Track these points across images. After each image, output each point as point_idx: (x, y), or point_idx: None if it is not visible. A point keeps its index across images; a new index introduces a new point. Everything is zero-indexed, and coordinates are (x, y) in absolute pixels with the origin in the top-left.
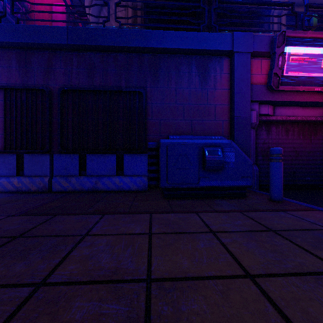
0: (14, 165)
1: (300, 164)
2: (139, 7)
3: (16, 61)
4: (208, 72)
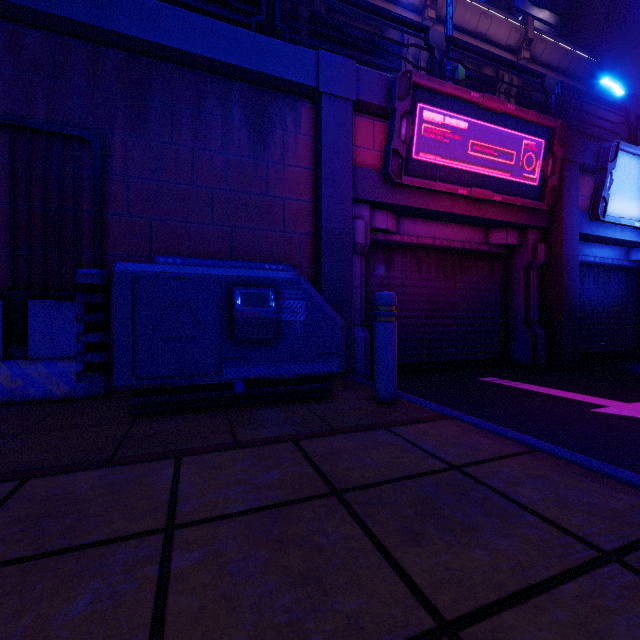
0: None
1: (439, 326)
2: None
3: None
4: (268, 125)
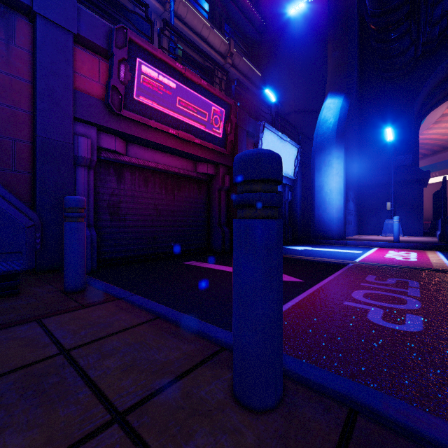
0: None
1: (162, 227)
2: None
3: None
4: None
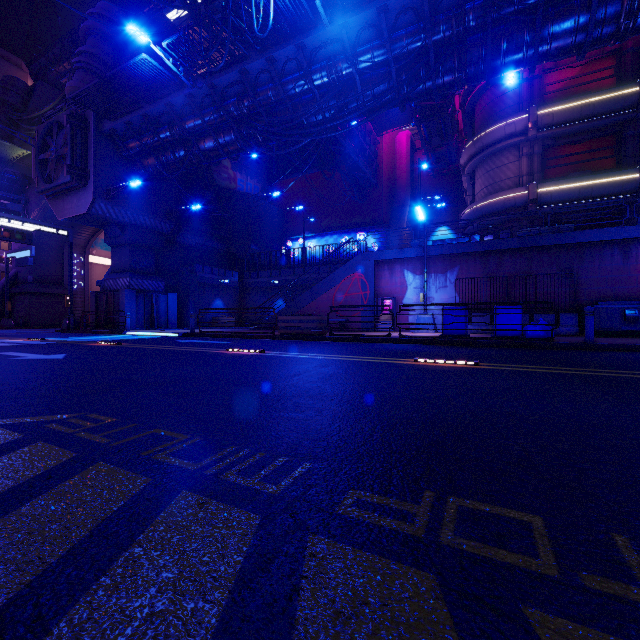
0: (488, 319)
1: None
2: (536, 155)
3: (479, 260)
4: (629, 251)
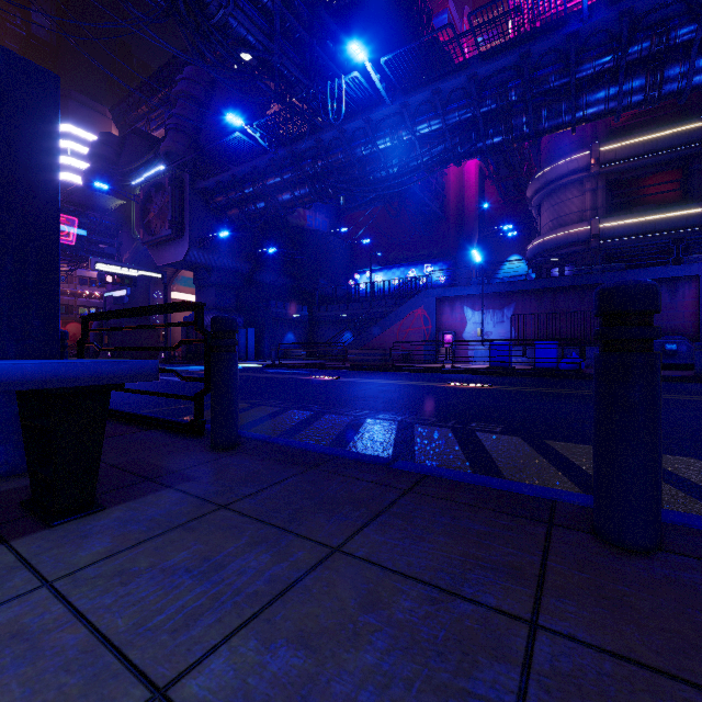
0: None
1: None
2: (600, 190)
3: (534, 297)
4: (676, 289)
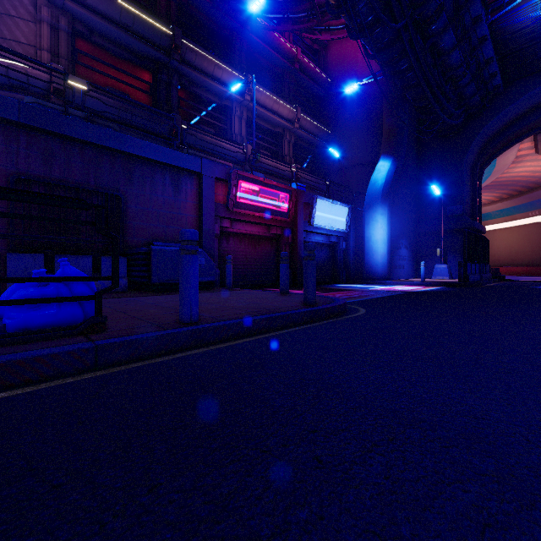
0: None
1: (249, 269)
2: (64, 32)
3: None
4: (180, 185)
